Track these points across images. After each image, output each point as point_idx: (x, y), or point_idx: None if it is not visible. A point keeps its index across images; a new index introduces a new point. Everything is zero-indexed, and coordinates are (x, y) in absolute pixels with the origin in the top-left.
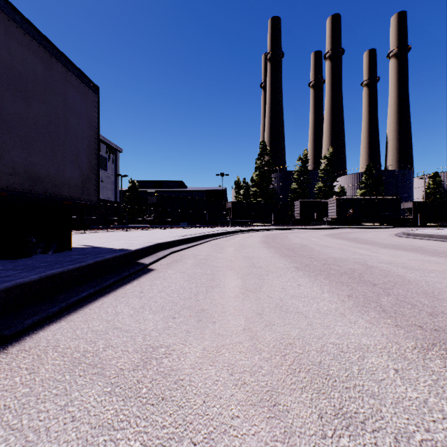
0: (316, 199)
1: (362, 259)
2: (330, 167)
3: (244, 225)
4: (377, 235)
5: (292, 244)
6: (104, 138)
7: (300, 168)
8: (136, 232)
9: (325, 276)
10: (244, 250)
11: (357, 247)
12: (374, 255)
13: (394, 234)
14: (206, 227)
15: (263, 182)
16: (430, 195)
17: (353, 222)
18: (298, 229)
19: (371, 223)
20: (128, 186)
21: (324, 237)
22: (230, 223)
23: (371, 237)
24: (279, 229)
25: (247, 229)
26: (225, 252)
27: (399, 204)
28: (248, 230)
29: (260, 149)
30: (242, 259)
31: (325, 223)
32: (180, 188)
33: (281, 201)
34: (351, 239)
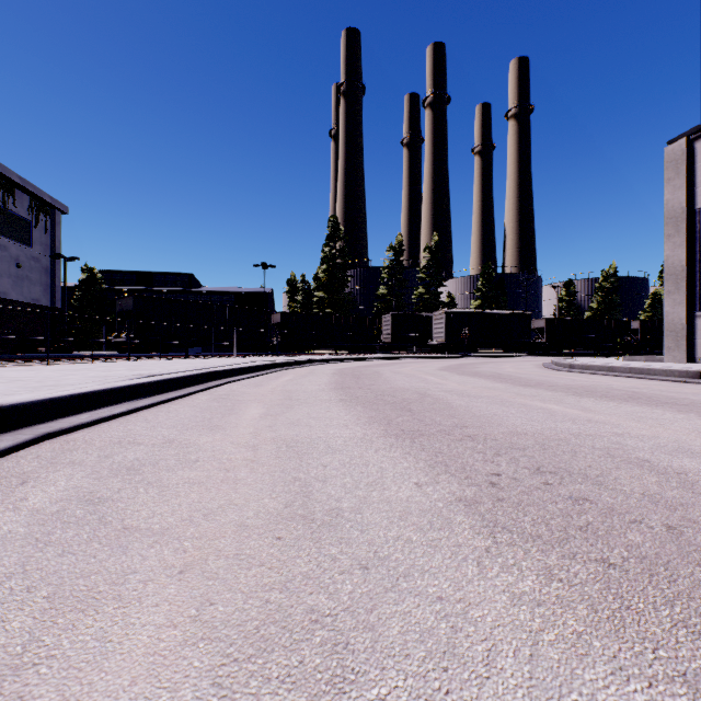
0: (414, 312)
1: (602, 437)
2: (435, 265)
3: (302, 353)
4: (522, 368)
5: (398, 390)
6: (23, 180)
7: (392, 263)
8: (51, 367)
9: (677, 611)
10: (288, 414)
11: (531, 396)
12: (602, 421)
13: (541, 366)
14: (233, 356)
15: (334, 283)
16: (563, 310)
17: (467, 348)
18: (391, 359)
19: (491, 349)
20: (81, 278)
21: (444, 372)
22: (279, 349)
23: (518, 371)
24: (361, 359)
25: (306, 359)
26: (231, 425)
27: (528, 322)
28: (309, 360)
29: (330, 228)
30: (269, 460)
31: (427, 350)
32: (188, 286)
33: (362, 314)
34: (495, 377)
